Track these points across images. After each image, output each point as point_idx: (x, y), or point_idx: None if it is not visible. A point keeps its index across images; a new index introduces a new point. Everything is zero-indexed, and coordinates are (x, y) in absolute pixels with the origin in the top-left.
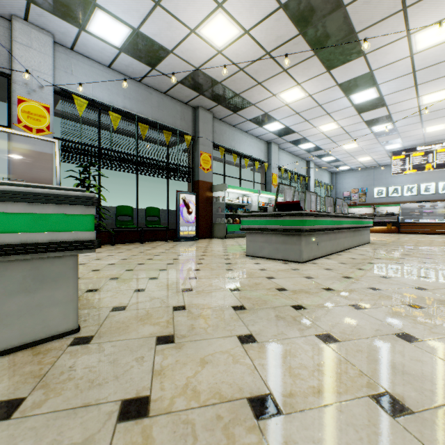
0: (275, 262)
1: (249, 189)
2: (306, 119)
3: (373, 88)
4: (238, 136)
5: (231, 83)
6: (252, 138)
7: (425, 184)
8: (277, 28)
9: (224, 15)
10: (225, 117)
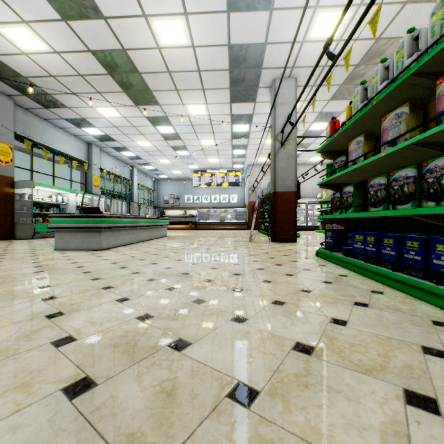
0: (80, 251)
1: (65, 188)
2: (125, 134)
3: (171, 127)
4: (52, 131)
5: (41, 82)
6: (69, 135)
7: (214, 196)
8: (88, 62)
9: (30, 30)
10: (33, 109)
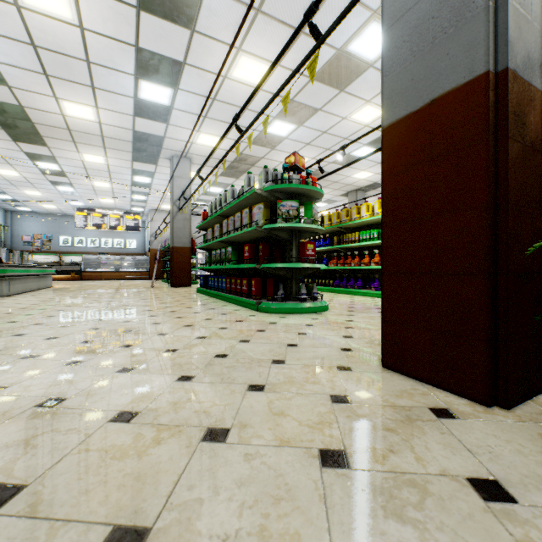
0: None
1: None
2: None
3: (57, 165)
4: None
5: None
6: None
7: (105, 239)
8: None
9: None
10: None
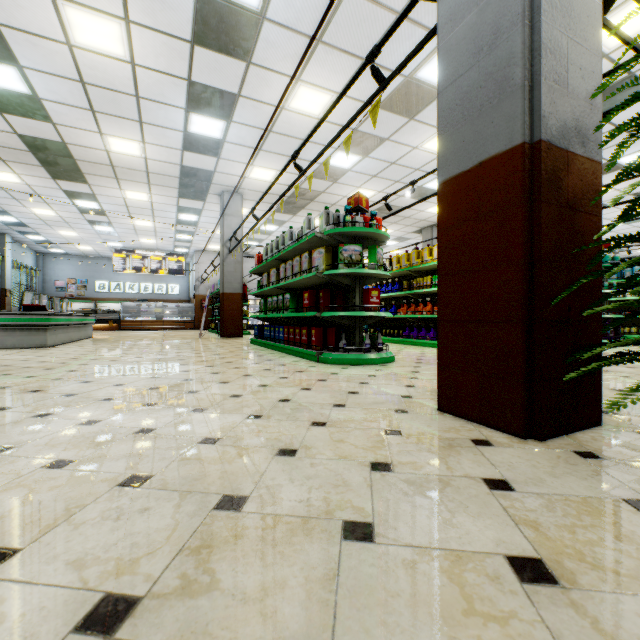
0: (24, 349)
1: None
2: (17, 198)
3: (96, 203)
4: None
5: None
6: None
7: (145, 284)
8: (7, 139)
9: None
10: None
